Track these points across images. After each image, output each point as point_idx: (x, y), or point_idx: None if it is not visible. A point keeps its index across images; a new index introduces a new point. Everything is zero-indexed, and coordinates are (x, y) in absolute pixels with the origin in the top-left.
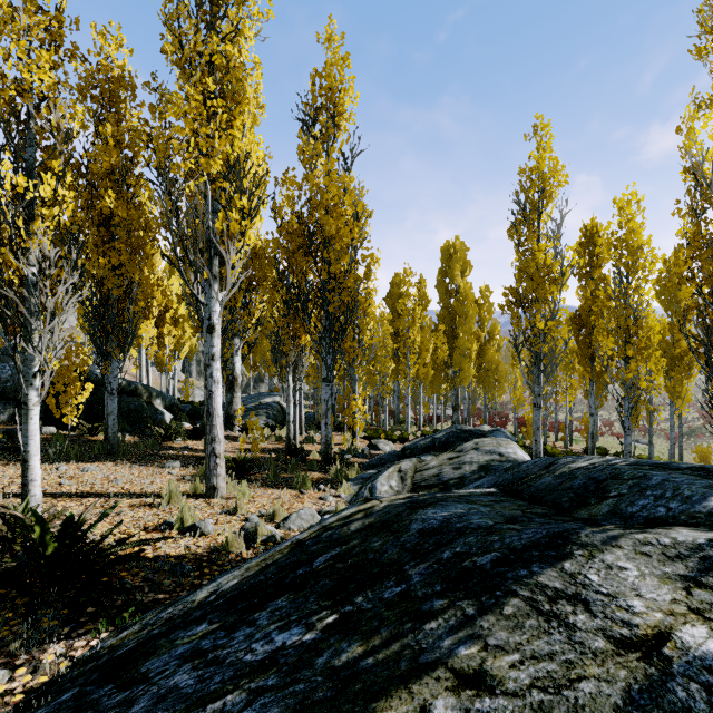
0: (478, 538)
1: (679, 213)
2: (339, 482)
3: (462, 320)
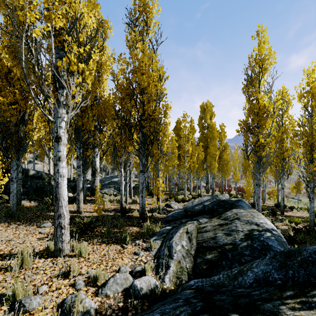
0: None
1: None
2: (148, 236)
3: (211, 140)
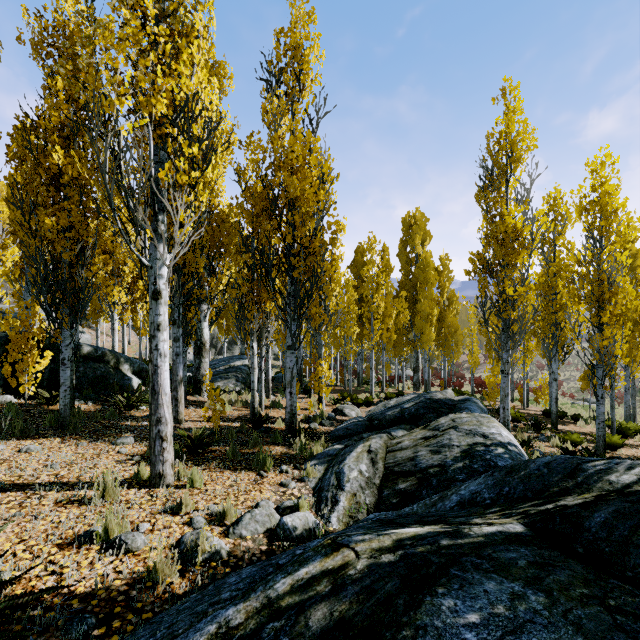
0: None
1: None
2: (303, 460)
3: (423, 286)
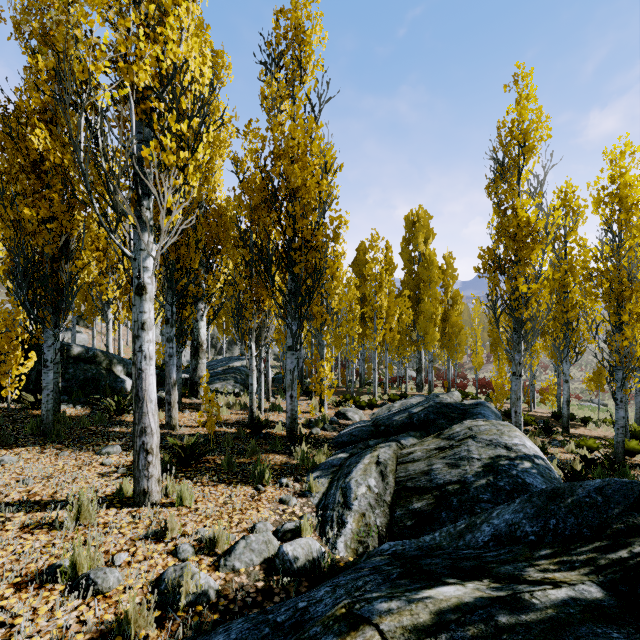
0: None
1: None
2: (305, 470)
3: (427, 285)
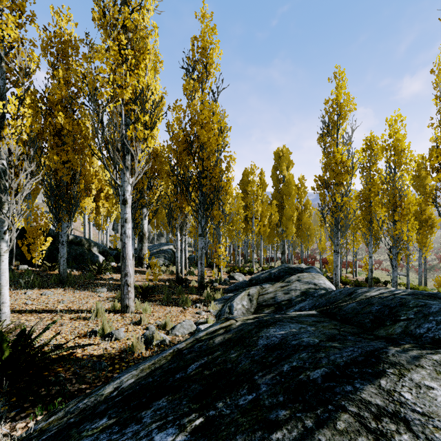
0: (309, 354)
1: (432, 126)
2: (209, 302)
3: (287, 197)
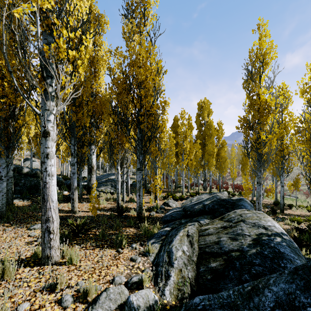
0: None
1: None
2: (146, 238)
3: (209, 137)
